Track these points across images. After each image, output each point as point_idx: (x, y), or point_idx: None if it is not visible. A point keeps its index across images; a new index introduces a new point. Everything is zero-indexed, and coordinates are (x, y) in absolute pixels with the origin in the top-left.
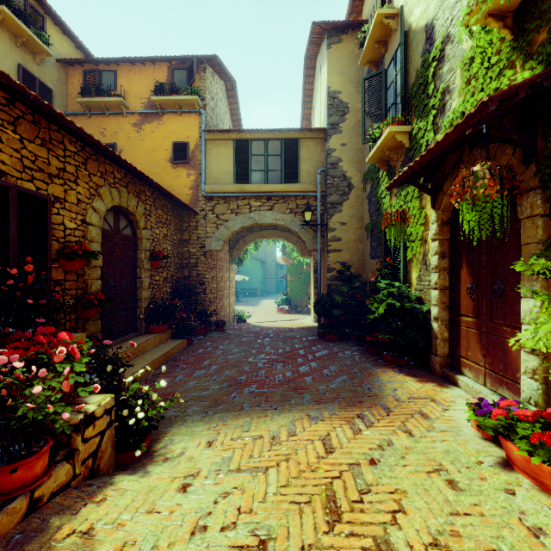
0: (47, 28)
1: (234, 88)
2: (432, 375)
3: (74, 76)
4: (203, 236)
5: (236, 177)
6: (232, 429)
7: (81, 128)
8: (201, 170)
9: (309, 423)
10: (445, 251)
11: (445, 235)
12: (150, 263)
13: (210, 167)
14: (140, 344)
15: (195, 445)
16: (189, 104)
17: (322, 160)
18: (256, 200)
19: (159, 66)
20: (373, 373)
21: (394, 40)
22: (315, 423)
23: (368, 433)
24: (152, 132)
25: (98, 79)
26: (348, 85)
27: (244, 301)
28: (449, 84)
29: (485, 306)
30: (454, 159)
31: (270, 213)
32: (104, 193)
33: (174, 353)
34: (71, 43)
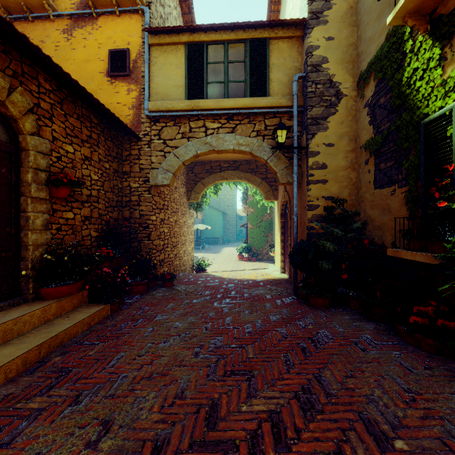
0: None
1: (191, 10)
2: None
3: None
4: (147, 167)
5: (188, 92)
6: None
7: None
8: (144, 83)
9: None
10: None
11: None
12: (47, 189)
13: (155, 80)
14: None
15: None
16: None
17: (298, 66)
18: (213, 120)
19: None
20: None
21: None
22: None
23: None
24: (85, 38)
25: None
26: None
27: (207, 249)
28: None
29: None
30: None
31: (231, 136)
32: None
33: (76, 333)
34: None
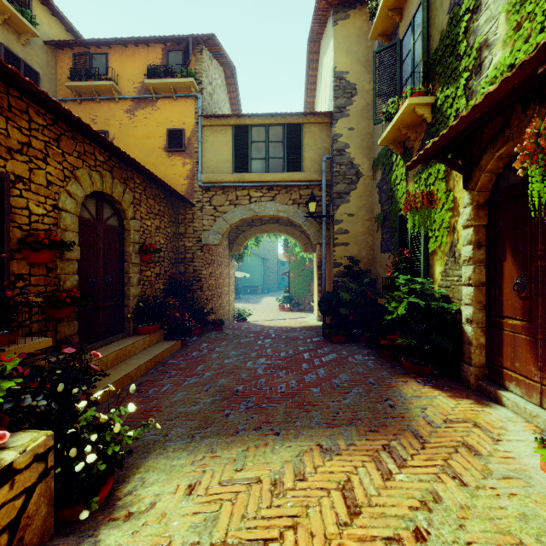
0: (34, 8)
1: (234, 75)
2: (465, 389)
3: (64, 60)
4: (200, 229)
5: (235, 166)
6: (222, 464)
7: (45, 92)
8: (198, 158)
9: (321, 458)
10: (481, 240)
11: (481, 220)
12: (139, 256)
13: (207, 155)
14: (126, 347)
15: (172, 490)
16: (185, 88)
17: (327, 147)
18: (256, 190)
19: (153, 48)
20: (392, 384)
21: (411, 4)
22: (329, 458)
23: (403, 478)
24: (146, 118)
25: (89, 63)
26: (356, 65)
27: (246, 299)
28: (488, 37)
29: (541, 306)
30: (495, 127)
31: (272, 204)
32: (82, 176)
33: (165, 356)
34: (61, 25)
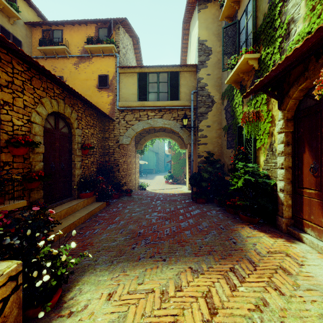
0: (18, 2)
1: (138, 43)
2: (279, 232)
3: (36, 33)
4: (118, 135)
5: (139, 97)
6: (130, 280)
7: (21, 50)
8: (116, 92)
9: (192, 276)
10: (289, 141)
11: (289, 128)
12: (81, 151)
13: (122, 90)
14: (72, 206)
15: (98, 297)
16: (109, 50)
17: (194, 85)
18: (151, 111)
19: (90, 26)
20: (234, 229)
21: None
22: (197, 276)
23: (243, 289)
24: (85, 68)
25: (51, 35)
26: (211, 36)
27: (145, 176)
28: (294, 16)
29: None
30: (298, 71)
31: (161, 120)
32: (46, 102)
33: (96, 211)
34: (35, 13)
